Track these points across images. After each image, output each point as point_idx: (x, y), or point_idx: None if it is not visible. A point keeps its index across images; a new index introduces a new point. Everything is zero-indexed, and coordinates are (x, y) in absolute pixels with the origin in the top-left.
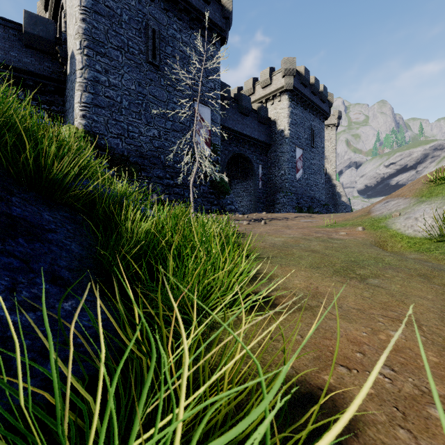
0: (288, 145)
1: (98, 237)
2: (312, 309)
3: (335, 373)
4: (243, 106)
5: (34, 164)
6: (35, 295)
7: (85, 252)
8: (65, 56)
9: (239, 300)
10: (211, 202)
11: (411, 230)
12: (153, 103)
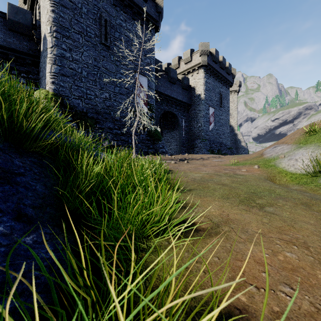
0: (204, 105)
1: (59, 177)
2: (225, 233)
3: (247, 292)
4: (171, 77)
5: (8, 120)
6: (0, 232)
7: (47, 190)
8: (39, 38)
9: (169, 229)
10: (148, 146)
11: (293, 168)
12: (105, 73)
